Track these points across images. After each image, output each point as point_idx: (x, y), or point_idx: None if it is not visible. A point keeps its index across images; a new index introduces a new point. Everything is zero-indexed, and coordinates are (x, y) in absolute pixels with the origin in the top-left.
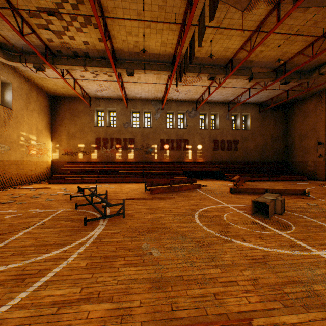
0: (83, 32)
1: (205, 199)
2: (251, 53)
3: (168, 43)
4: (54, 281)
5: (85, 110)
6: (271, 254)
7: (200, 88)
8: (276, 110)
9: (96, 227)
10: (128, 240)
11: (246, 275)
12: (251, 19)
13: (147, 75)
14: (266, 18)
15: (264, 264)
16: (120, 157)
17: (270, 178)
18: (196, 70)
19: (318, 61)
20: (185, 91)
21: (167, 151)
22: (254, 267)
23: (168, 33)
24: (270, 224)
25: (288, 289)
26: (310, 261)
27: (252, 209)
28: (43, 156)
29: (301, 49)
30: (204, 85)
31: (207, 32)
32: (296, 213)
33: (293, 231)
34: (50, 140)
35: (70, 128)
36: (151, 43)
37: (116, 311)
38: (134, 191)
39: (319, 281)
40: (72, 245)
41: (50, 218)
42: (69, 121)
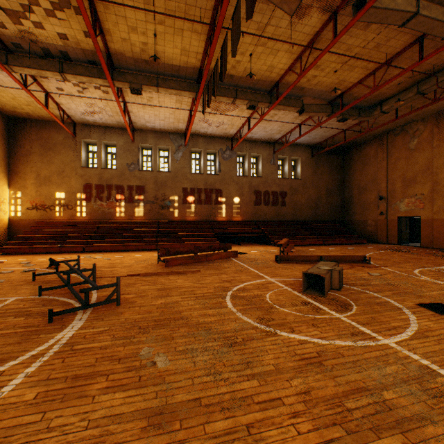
0: (58, 19)
1: (242, 272)
2: (302, 76)
3: (191, 51)
4: None
5: (66, 142)
6: (328, 349)
7: (238, 120)
8: (332, 155)
9: (69, 324)
10: (119, 343)
11: (294, 387)
12: (302, 31)
13: (163, 96)
14: (321, 32)
15: (319, 365)
16: (123, 213)
17: (325, 241)
18: (231, 94)
19: (379, 96)
20: (216, 123)
21: (193, 205)
22: (306, 372)
23: (191, 37)
24: (326, 304)
25: (351, 403)
26: (377, 355)
27: (303, 284)
28: None
29: (361, 78)
30: (242, 116)
31: (245, 42)
32: (357, 286)
33: (354, 312)
34: (5, 186)
35: (40, 167)
36: (166, 47)
37: None
38: (141, 264)
39: (390, 385)
40: (17, 360)
41: None
42: (39, 157)
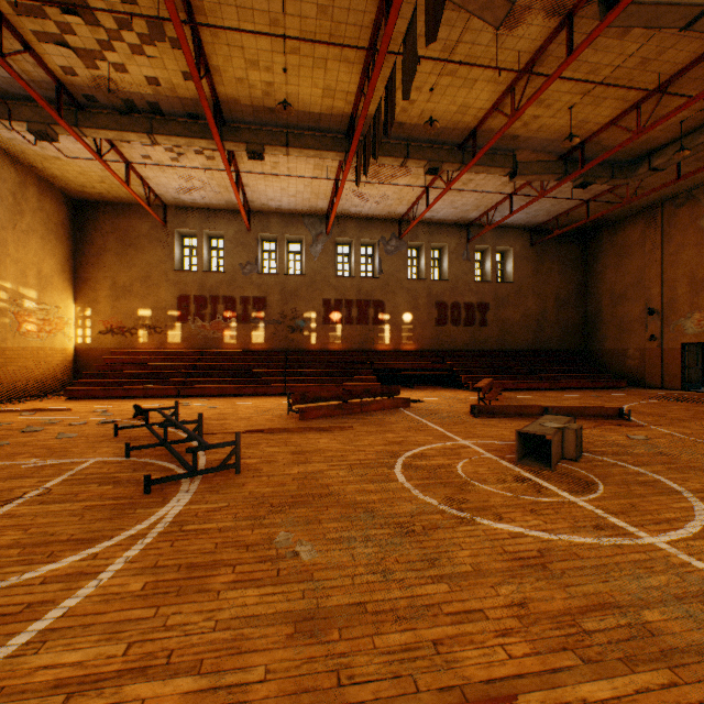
0: (147, 57)
1: (418, 430)
2: (514, 119)
3: (339, 90)
4: (63, 631)
5: (153, 234)
6: (556, 547)
7: (409, 191)
8: (566, 241)
9: (173, 497)
10: (244, 525)
11: (503, 596)
12: (515, 47)
13: (295, 159)
14: (545, 47)
15: (542, 568)
16: (234, 338)
17: (554, 383)
18: (399, 152)
19: (647, 143)
20: (376, 197)
21: (339, 326)
22: (520, 577)
23: (339, 69)
24: (554, 481)
25: (591, 623)
26: (636, 559)
27: (516, 450)
28: (54, 335)
29: (616, 115)
30: (417, 186)
31: (422, 71)
32: (606, 456)
33: (601, 495)
34: (70, 300)
35: (117, 272)
36: (301, 87)
37: (208, 696)
38: (263, 415)
39: (655, 603)
40: (112, 541)
41: (63, 480)
42: (116, 257)
